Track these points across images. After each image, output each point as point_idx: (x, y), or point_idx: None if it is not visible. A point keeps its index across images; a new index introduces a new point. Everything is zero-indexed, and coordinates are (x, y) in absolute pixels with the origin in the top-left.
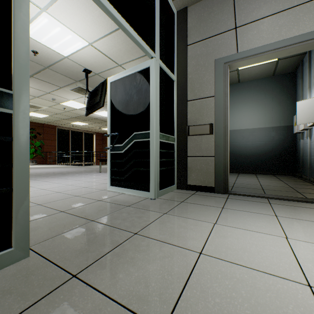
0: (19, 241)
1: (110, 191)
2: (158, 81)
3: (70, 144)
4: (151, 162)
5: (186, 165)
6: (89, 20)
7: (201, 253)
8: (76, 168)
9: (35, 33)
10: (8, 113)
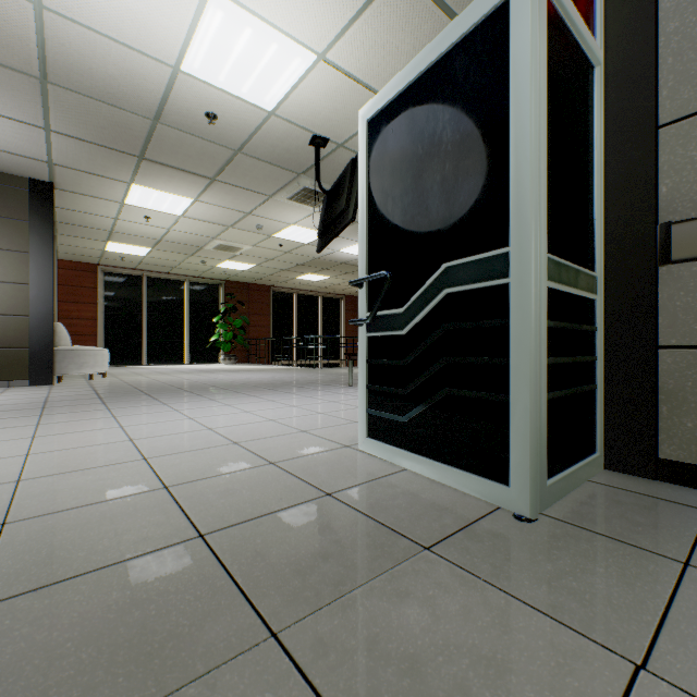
0: None
1: (365, 454)
2: (543, 49)
3: (296, 322)
4: (515, 371)
5: (650, 380)
6: None
7: None
8: (303, 372)
9: (203, 64)
10: None
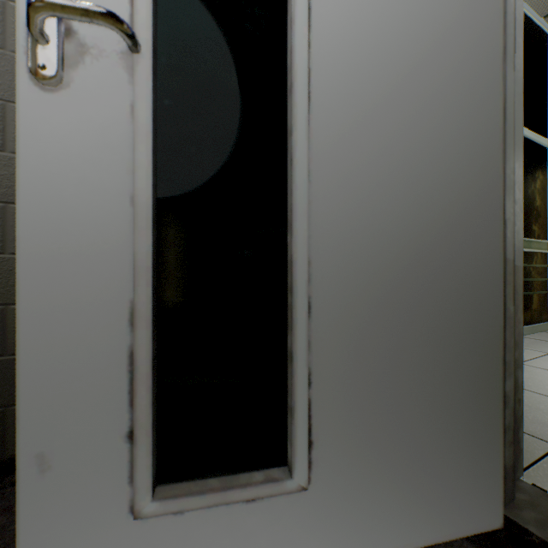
0: None
1: None
2: None
3: None
4: None
5: None
6: None
7: None
8: None
9: None
10: None
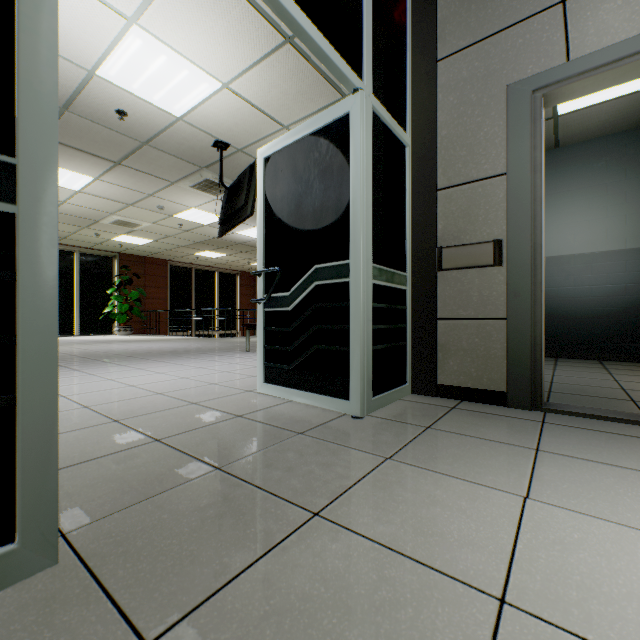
0: (32, 526)
1: (263, 395)
2: (369, 145)
3: (194, 295)
4: (353, 332)
5: (434, 338)
6: (220, 33)
7: (504, 601)
8: (203, 341)
9: (119, 73)
10: (5, 212)
